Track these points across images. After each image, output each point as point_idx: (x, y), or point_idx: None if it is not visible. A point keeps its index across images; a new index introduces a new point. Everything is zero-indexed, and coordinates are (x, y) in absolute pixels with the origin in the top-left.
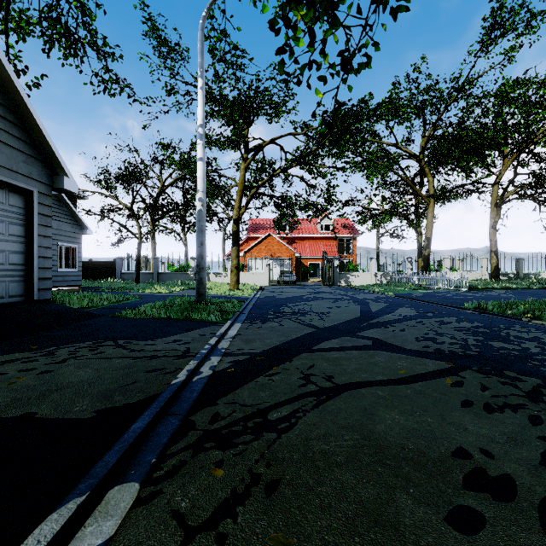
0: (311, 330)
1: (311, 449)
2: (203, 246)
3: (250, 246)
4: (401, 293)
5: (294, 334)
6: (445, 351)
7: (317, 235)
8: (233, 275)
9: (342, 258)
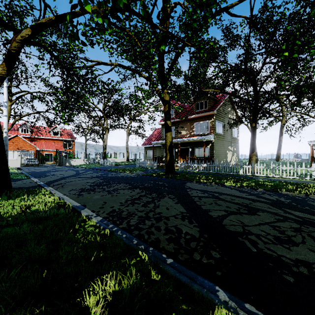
0: (62, 177)
1: (69, 184)
2: (7, 151)
3: None
4: (92, 167)
5: (58, 178)
6: (93, 177)
7: (51, 137)
8: None
9: (67, 152)
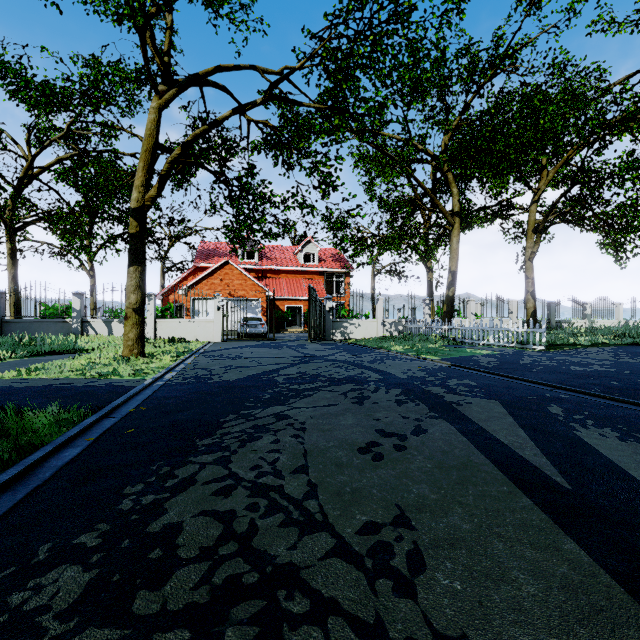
0: None
1: None
2: None
3: (196, 278)
4: (449, 355)
5: None
6: None
7: (298, 267)
8: (129, 327)
9: (337, 297)
